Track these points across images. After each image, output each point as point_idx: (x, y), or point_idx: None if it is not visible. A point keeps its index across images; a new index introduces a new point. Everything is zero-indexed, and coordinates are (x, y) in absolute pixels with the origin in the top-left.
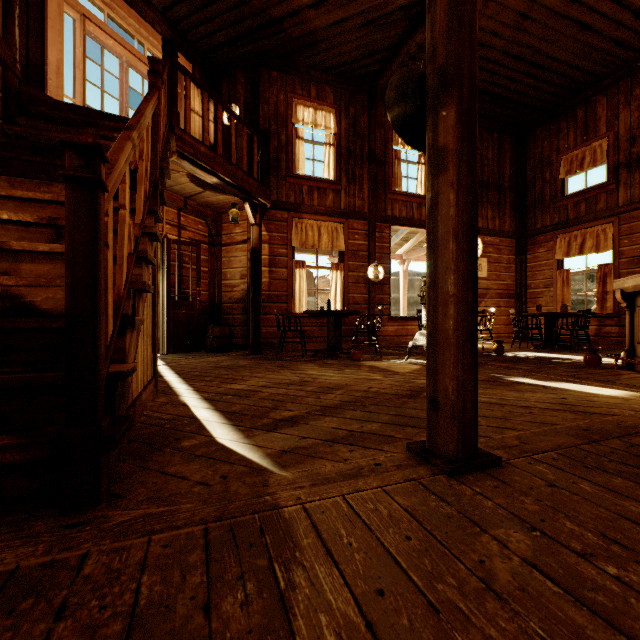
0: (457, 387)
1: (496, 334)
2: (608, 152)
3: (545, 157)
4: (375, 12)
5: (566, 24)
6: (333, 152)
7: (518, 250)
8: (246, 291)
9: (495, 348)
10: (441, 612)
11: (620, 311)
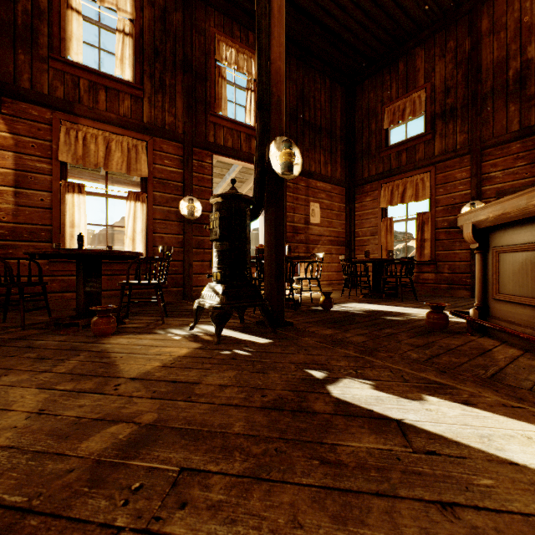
0: None
1: (328, 281)
2: (426, 103)
3: (371, 108)
4: None
5: None
6: (130, 44)
7: (348, 199)
8: None
9: (322, 301)
10: None
11: (436, 258)
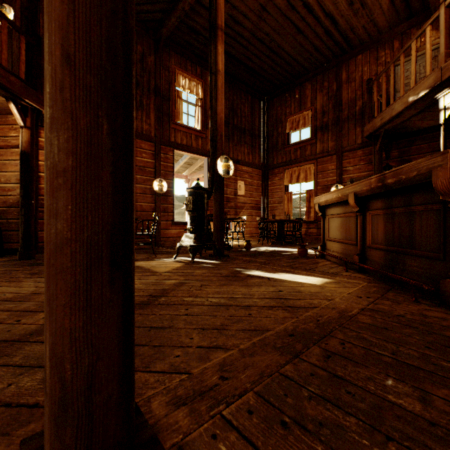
0: (72, 351)
1: (250, 234)
2: (311, 119)
3: (279, 117)
4: None
5: (289, 24)
6: None
7: (263, 178)
8: None
9: (245, 245)
10: None
11: (317, 219)
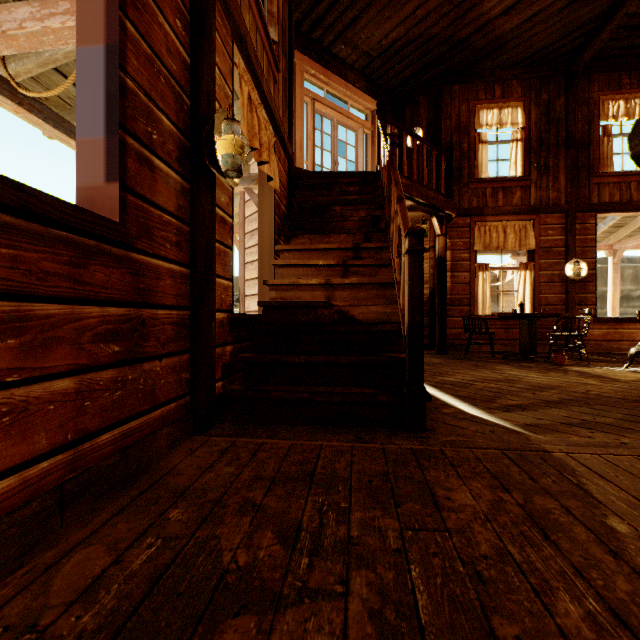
0: None
1: None
2: None
3: None
4: None
5: None
6: (521, 147)
7: None
8: (428, 296)
9: None
10: None
11: None
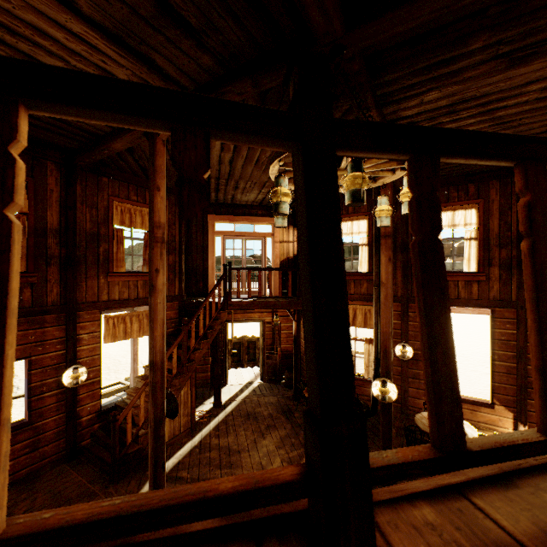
0: None
1: None
2: None
3: None
4: None
5: None
6: (366, 250)
7: None
8: None
9: None
10: None
11: None
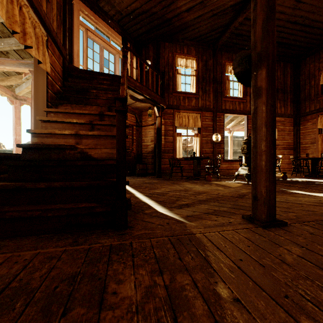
0: (266, 190)
1: (282, 169)
2: None
3: (311, 73)
4: (217, 10)
5: None
6: (195, 79)
7: (295, 124)
8: (153, 148)
9: (282, 176)
10: (265, 266)
11: None
